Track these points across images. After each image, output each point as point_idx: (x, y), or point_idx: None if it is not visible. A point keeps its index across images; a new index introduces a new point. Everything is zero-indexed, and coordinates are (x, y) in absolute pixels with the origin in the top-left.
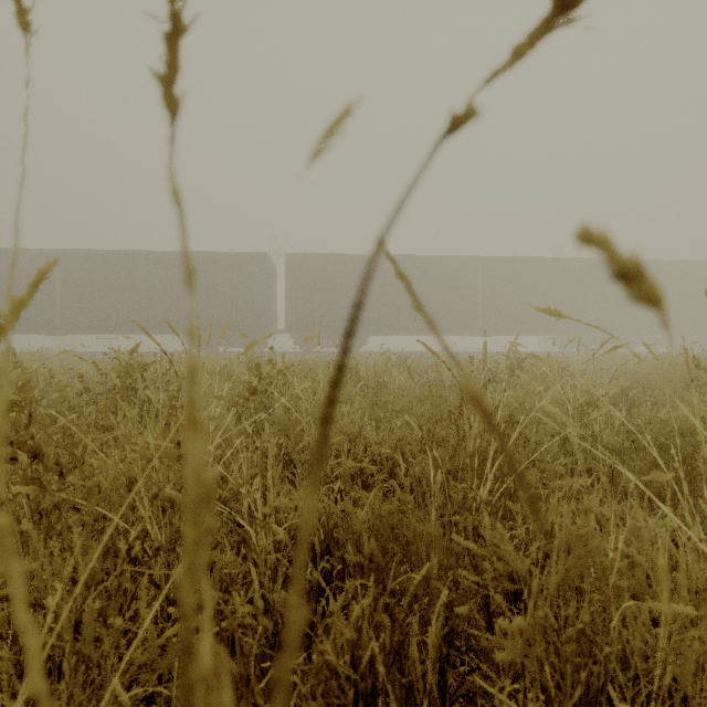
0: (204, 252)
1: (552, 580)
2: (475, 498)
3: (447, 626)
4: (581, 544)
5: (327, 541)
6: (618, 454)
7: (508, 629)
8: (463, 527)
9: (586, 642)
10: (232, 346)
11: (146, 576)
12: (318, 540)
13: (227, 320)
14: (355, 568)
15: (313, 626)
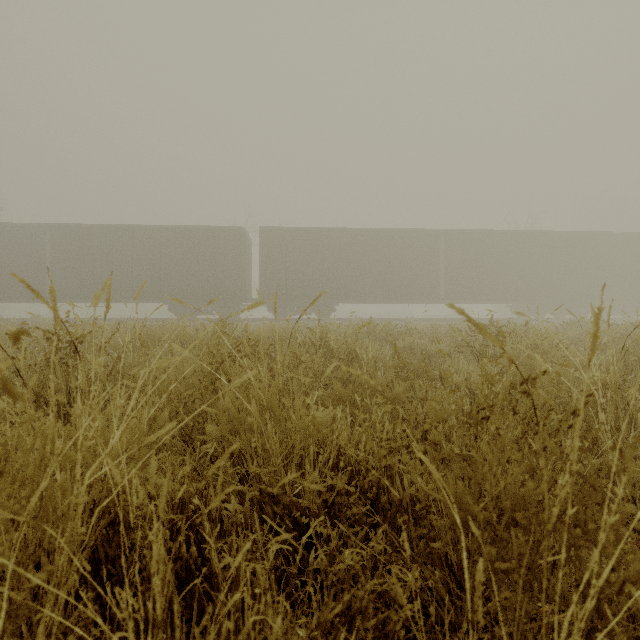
0: (184, 226)
1: None
2: None
3: None
4: None
5: None
6: None
7: None
8: None
9: None
10: (210, 313)
11: None
12: None
13: (205, 290)
14: None
15: None
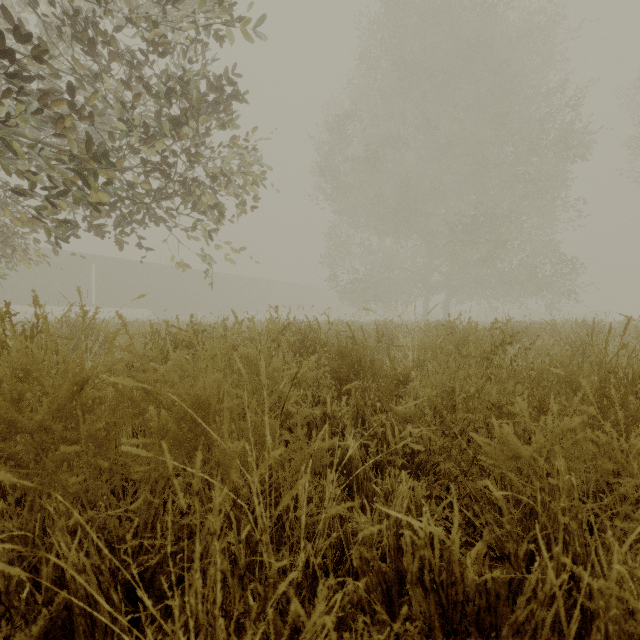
0: None
1: None
2: None
3: None
4: None
5: None
6: None
7: None
8: None
9: None
10: None
11: None
12: None
13: None
14: None
15: None
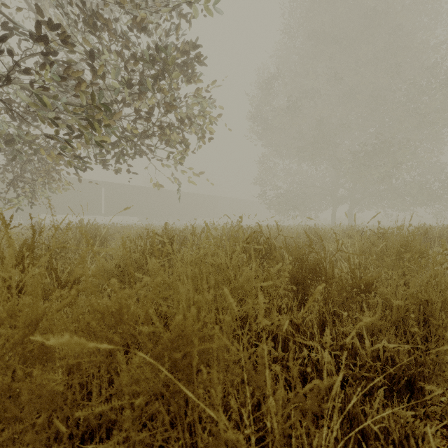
0: None
1: None
2: None
3: None
4: None
5: None
6: None
7: None
8: None
9: None
10: None
11: None
12: None
13: None
14: None
15: None
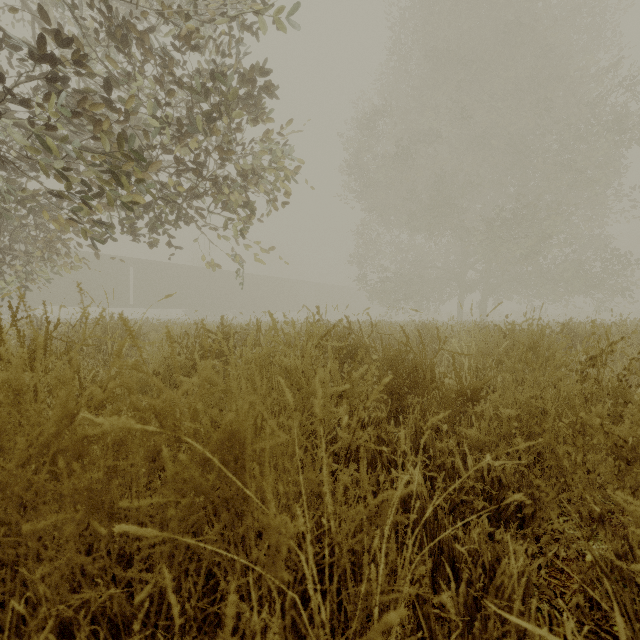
0: None
1: None
2: None
3: None
4: None
5: None
6: None
7: None
8: None
9: None
10: None
11: None
12: None
13: None
14: None
15: None
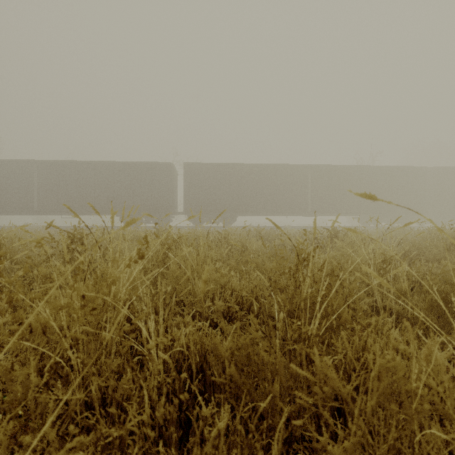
0: (131, 162)
1: (369, 404)
2: (308, 333)
3: (287, 431)
4: (390, 374)
5: (201, 362)
6: (405, 296)
7: (337, 452)
8: (299, 353)
9: (394, 450)
10: (149, 222)
11: (51, 401)
12: (195, 362)
13: (145, 206)
14: (219, 386)
15: (190, 425)
